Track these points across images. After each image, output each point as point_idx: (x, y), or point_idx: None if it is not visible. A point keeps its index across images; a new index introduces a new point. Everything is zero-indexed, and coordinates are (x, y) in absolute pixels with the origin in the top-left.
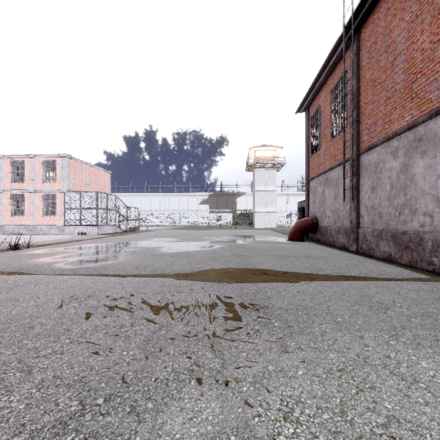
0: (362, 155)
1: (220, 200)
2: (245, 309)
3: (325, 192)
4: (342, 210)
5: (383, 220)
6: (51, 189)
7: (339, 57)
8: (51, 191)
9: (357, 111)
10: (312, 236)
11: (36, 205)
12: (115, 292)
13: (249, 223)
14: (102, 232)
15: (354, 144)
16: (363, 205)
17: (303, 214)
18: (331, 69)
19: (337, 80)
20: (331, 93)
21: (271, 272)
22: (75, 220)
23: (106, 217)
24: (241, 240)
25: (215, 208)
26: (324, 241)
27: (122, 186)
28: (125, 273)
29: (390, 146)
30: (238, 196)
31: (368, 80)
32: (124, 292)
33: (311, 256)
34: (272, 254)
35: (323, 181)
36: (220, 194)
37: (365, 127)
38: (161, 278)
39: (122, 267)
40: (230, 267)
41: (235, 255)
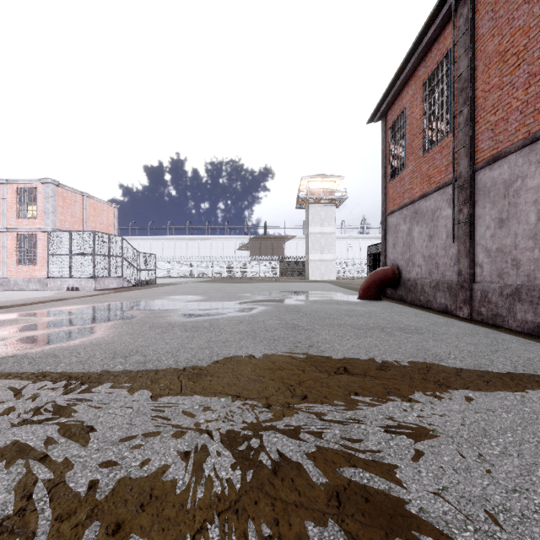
0: (480, 172)
1: (263, 245)
2: (328, 523)
3: (413, 230)
4: (442, 255)
5: (523, 270)
6: (29, 227)
7: (439, 30)
8: (29, 230)
9: (471, 105)
10: (392, 292)
11: (8, 249)
12: (14, 440)
13: (300, 274)
14: (102, 286)
15: (465, 156)
16: (481, 247)
17: (375, 262)
18: (423, 52)
19: (434, 66)
20: (422, 88)
21: (355, 366)
22: (63, 270)
23: (108, 266)
24: (293, 299)
25: (257, 255)
26: (411, 301)
27: (137, 227)
28: (85, 370)
29: (536, 151)
30: (286, 240)
31: (492, 54)
32: (37, 439)
33: (405, 327)
34: (344, 324)
35: (409, 214)
36: (263, 238)
37: (485, 128)
38: (145, 386)
39: (87, 355)
40: (280, 352)
41: (286, 326)
